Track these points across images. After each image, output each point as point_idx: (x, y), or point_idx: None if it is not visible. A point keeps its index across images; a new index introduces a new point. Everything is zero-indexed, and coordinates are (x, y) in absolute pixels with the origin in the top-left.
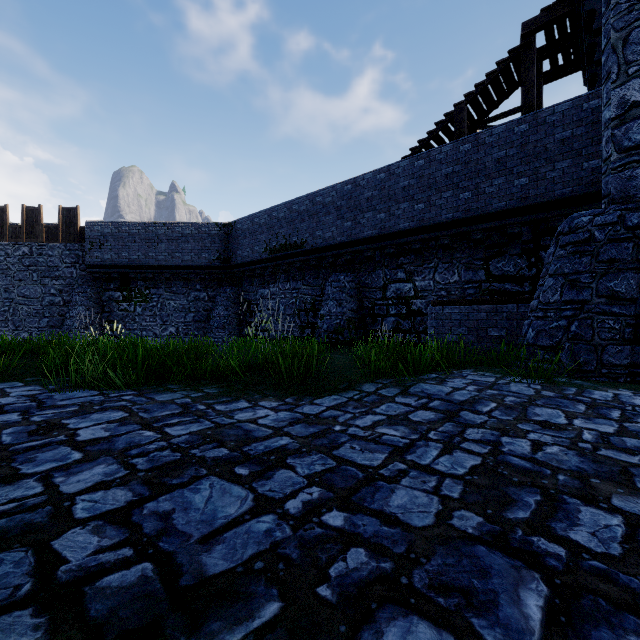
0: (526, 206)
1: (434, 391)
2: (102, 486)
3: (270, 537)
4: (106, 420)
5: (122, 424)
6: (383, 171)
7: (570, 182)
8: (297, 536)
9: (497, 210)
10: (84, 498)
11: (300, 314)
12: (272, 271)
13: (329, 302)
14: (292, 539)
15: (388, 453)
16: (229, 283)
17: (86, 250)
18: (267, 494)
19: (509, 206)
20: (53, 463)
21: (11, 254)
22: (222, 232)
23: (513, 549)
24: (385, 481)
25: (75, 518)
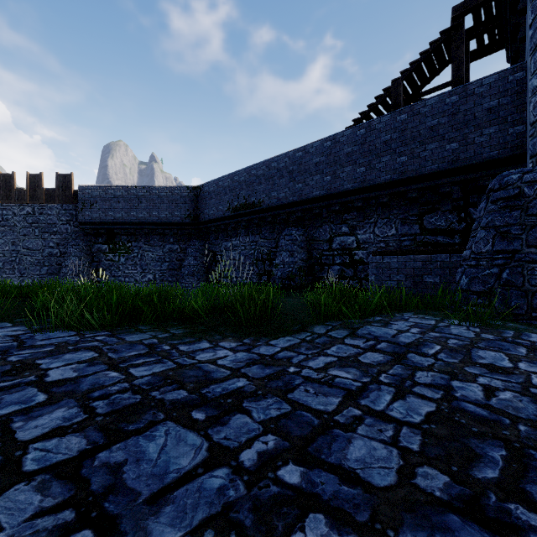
0: (456, 168)
1: (380, 333)
2: (58, 432)
3: (223, 496)
4: (77, 360)
5: (91, 364)
6: (329, 139)
7: (497, 146)
8: (251, 496)
9: (430, 172)
10: (37, 446)
11: (258, 263)
12: (234, 227)
13: (283, 253)
14: (246, 500)
15: (342, 397)
16: (198, 237)
17: (79, 210)
18: (222, 442)
19: (441, 168)
20: (16, 406)
21: (17, 213)
22: (192, 194)
23: (490, 520)
24: (341, 429)
25: (22, 471)
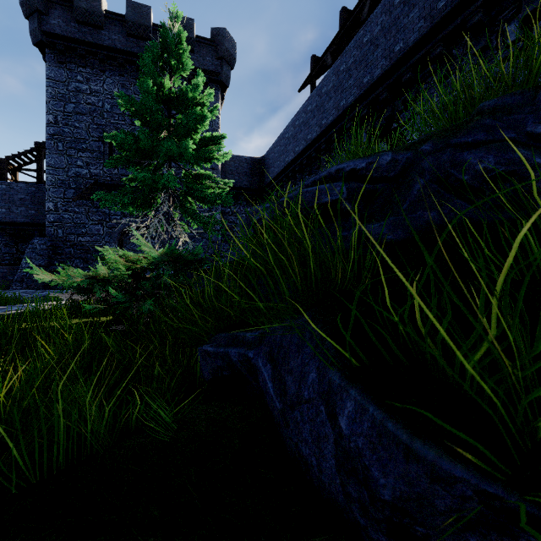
0: (35, 223)
1: None
2: None
3: None
4: None
5: None
6: None
7: None
8: None
9: (21, 222)
10: None
11: None
12: None
13: None
14: None
15: None
16: None
17: None
18: None
19: (27, 222)
20: None
21: None
22: None
23: None
24: None
25: None
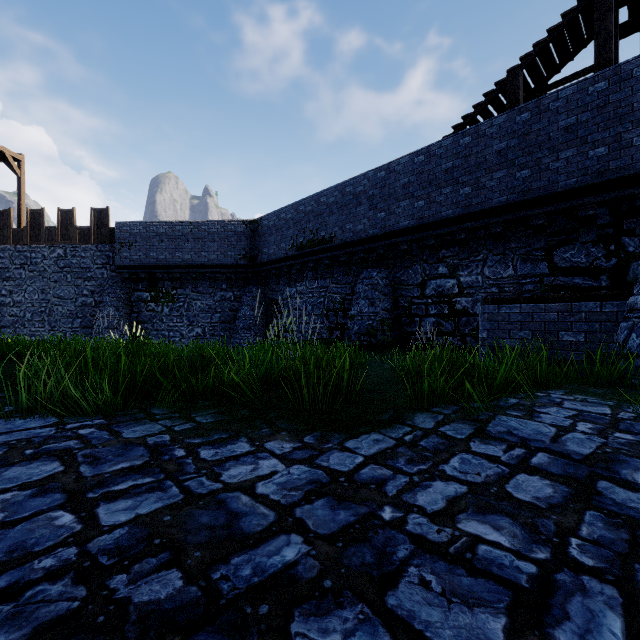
0: (605, 181)
1: (529, 432)
2: None
3: None
4: (21, 481)
5: (39, 492)
6: (422, 153)
7: None
8: None
9: (565, 189)
10: None
11: (328, 314)
12: (299, 269)
13: (360, 301)
14: None
15: (506, 613)
16: (255, 282)
17: (116, 251)
18: None
19: (581, 183)
20: None
21: (47, 256)
22: (248, 229)
23: None
24: None
25: None
